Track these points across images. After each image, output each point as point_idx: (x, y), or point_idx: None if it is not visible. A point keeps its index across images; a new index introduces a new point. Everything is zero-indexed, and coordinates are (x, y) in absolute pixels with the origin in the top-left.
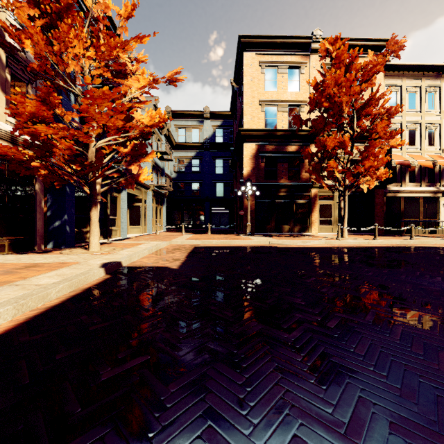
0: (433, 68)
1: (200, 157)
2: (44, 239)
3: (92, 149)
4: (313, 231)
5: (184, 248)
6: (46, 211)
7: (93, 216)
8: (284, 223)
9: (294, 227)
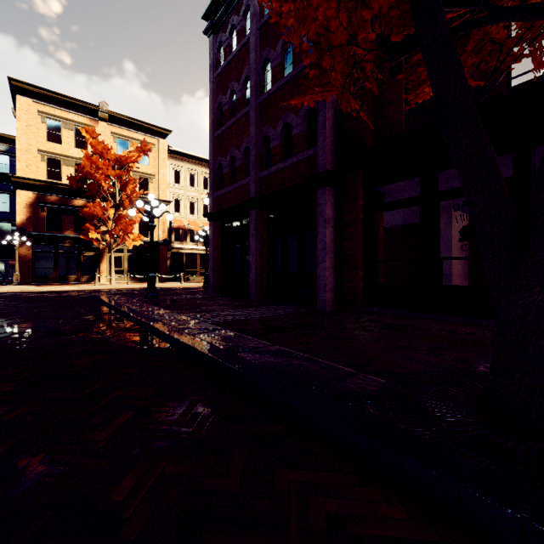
0: (205, 160)
1: None
2: None
3: None
4: (102, 280)
5: None
6: None
7: None
8: (71, 273)
9: (82, 276)
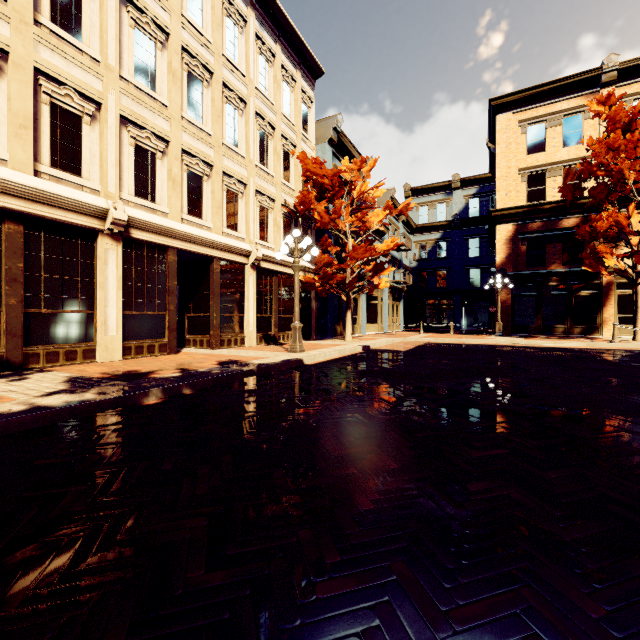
0: None
1: (448, 239)
2: (315, 332)
3: (349, 271)
4: (605, 333)
5: (416, 343)
6: (316, 312)
7: (348, 316)
8: (557, 322)
9: (573, 327)
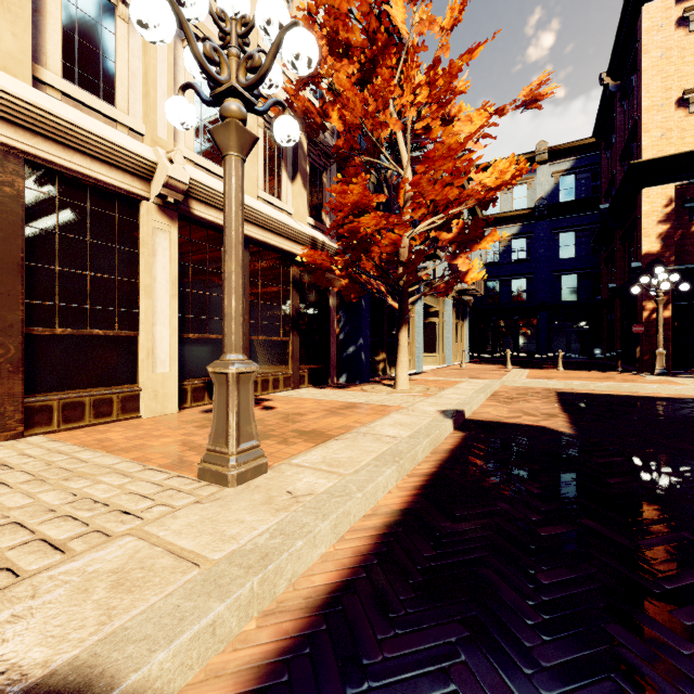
0: None
1: (528, 234)
2: (336, 370)
3: (405, 241)
4: None
5: (539, 394)
6: (338, 333)
7: (402, 340)
8: None
9: None
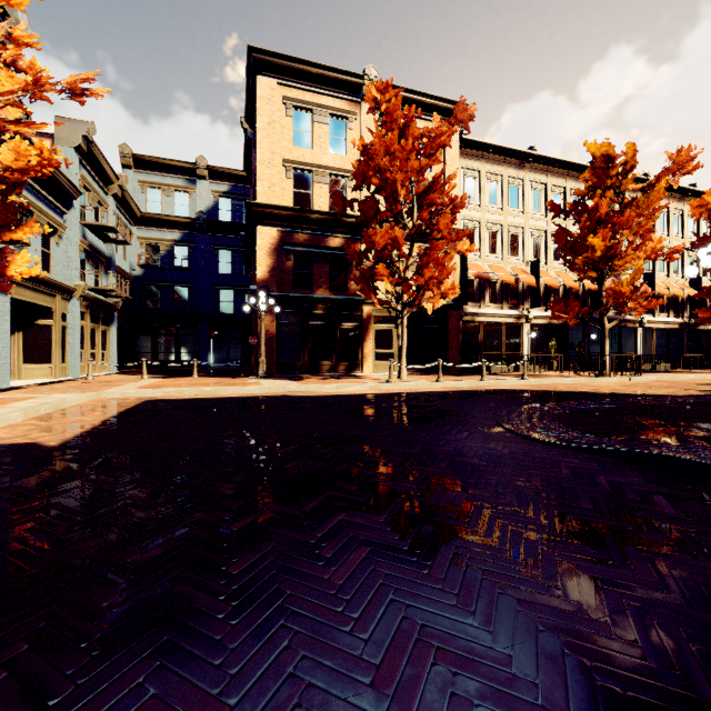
0: (516, 154)
1: (190, 243)
2: None
3: None
4: (366, 370)
5: (119, 405)
6: None
7: None
8: (324, 358)
9: (338, 364)
